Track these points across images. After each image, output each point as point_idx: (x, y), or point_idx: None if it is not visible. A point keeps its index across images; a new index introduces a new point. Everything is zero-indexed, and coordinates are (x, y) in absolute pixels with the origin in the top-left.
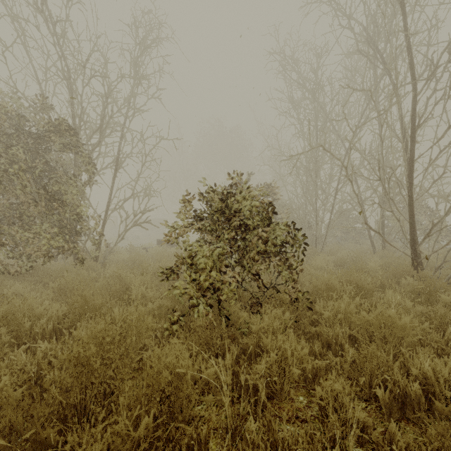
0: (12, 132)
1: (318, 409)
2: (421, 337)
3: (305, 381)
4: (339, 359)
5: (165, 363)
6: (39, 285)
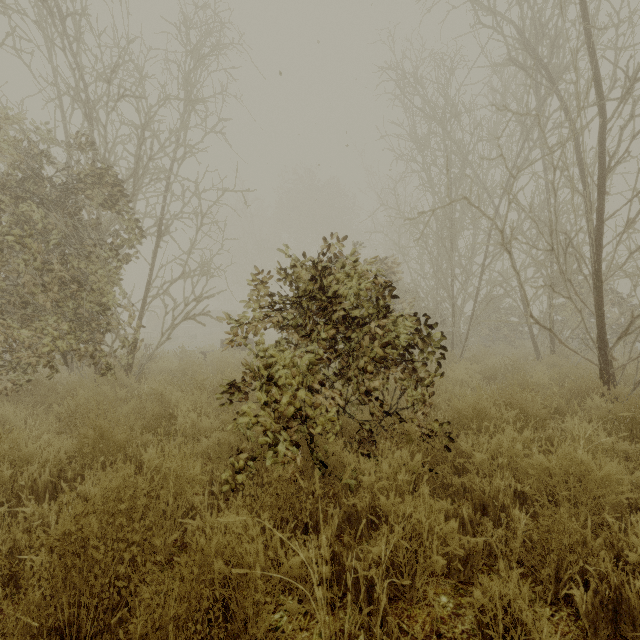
0: (1, 180)
1: (477, 626)
2: (632, 496)
3: (449, 569)
4: (503, 533)
5: (218, 547)
6: (41, 408)
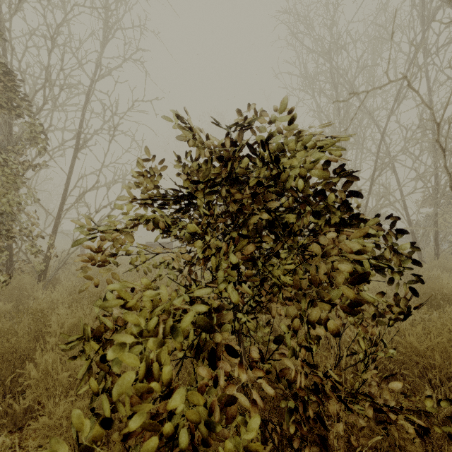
0: None
1: None
2: None
3: None
4: None
5: None
6: None
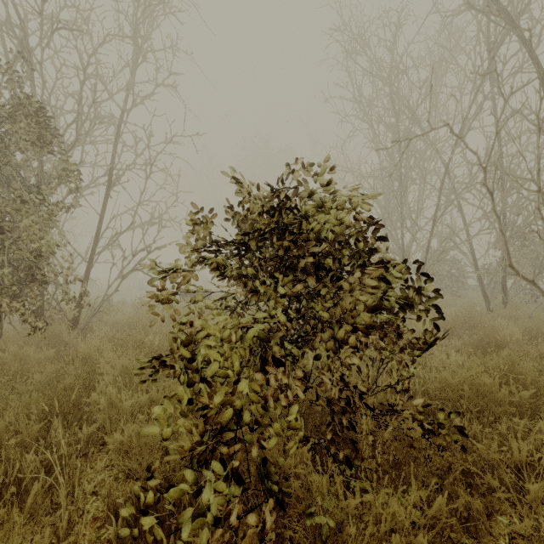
0: None
1: None
2: None
3: None
4: None
5: None
6: None
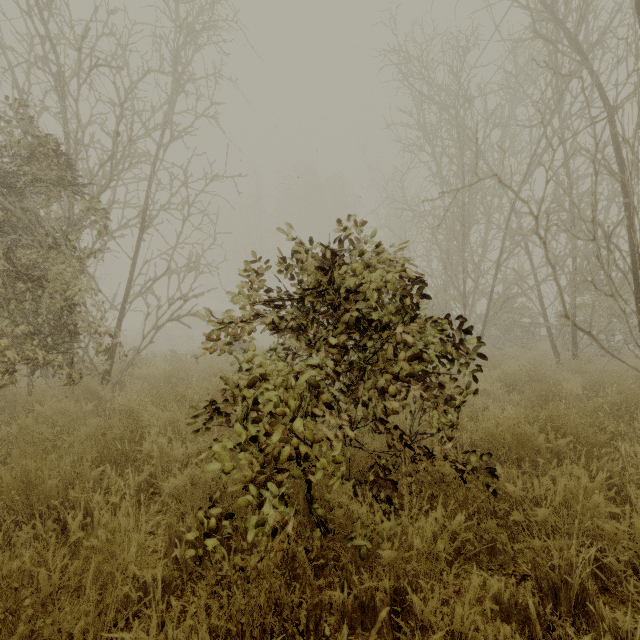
0: None
1: None
2: None
3: None
4: None
5: None
6: None
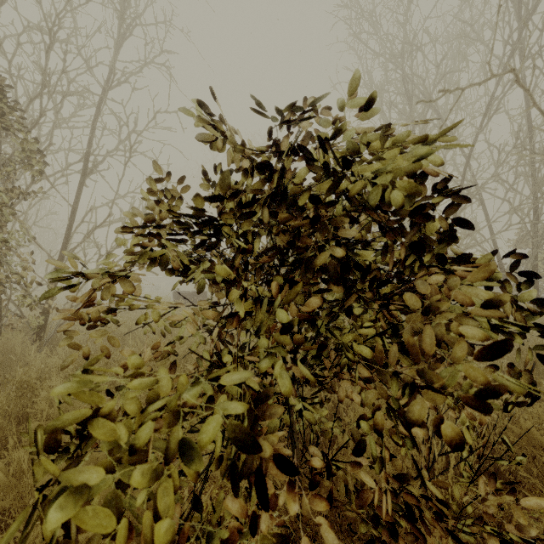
0: None
1: None
2: None
3: None
4: None
5: None
6: None
